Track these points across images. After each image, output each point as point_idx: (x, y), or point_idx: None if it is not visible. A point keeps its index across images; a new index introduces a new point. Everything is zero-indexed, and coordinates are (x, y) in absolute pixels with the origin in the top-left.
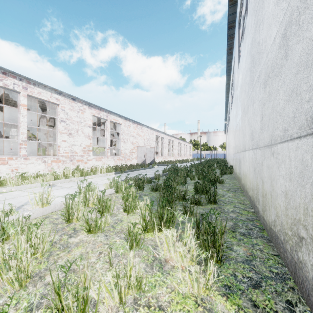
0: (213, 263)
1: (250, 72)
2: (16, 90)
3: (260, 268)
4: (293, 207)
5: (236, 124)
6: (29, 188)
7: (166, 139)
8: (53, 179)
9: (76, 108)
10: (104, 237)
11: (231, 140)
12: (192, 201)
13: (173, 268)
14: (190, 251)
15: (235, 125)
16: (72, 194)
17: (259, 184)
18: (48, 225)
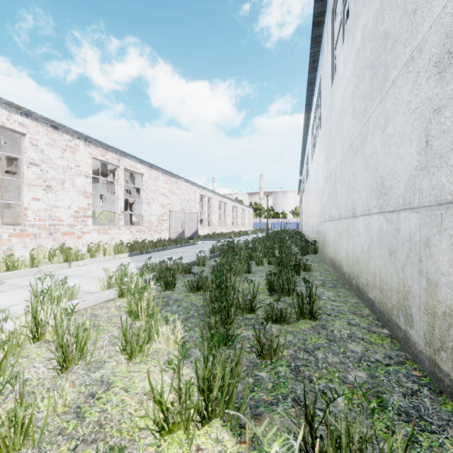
0: None
1: (372, 71)
2: None
3: None
4: None
5: (328, 176)
6: None
7: (215, 201)
8: (4, 270)
9: (59, 143)
10: None
11: (313, 202)
12: (270, 315)
13: None
14: None
15: (325, 178)
16: None
17: (412, 284)
18: None
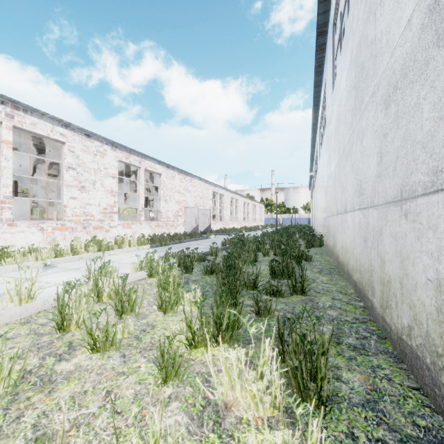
0: (318, 426)
1: (355, 91)
2: None
3: (395, 418)
4: None
5: (330, 175)
6: (12, 271)
7: (226, 197)
8: (53, 256)
9: (91, 149)
10: (119, 360)
11: (320, 198)
12: (268, 291)
13: (240, 423)
14: (270, 388)
15: (328, 176)
16: (70, 284)
17: (374, 263)
18: (25, 336)
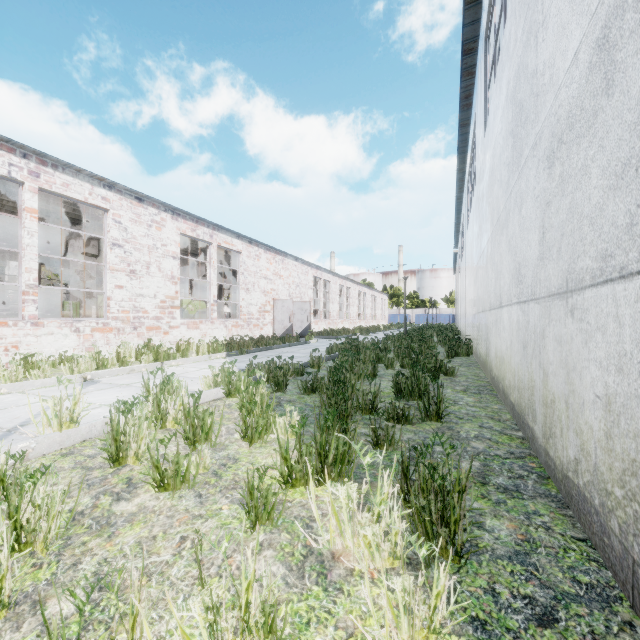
0: (446, 571)
1: (512, 139)
2: (15, 177)
3: (550, 573)
4: (627, 432)
5: (481, 253)
6: (40, 387)
7: (333, 285)
8: (94, 368)
9: (144, 219)
10: (194, 500)
11: (468, 286)
12: (391, 415)
13: (350, 575)
14: (389, 534)
15: (478, 255)
16: (126, 402)
17: (536, 377)
18: (70, 471)
